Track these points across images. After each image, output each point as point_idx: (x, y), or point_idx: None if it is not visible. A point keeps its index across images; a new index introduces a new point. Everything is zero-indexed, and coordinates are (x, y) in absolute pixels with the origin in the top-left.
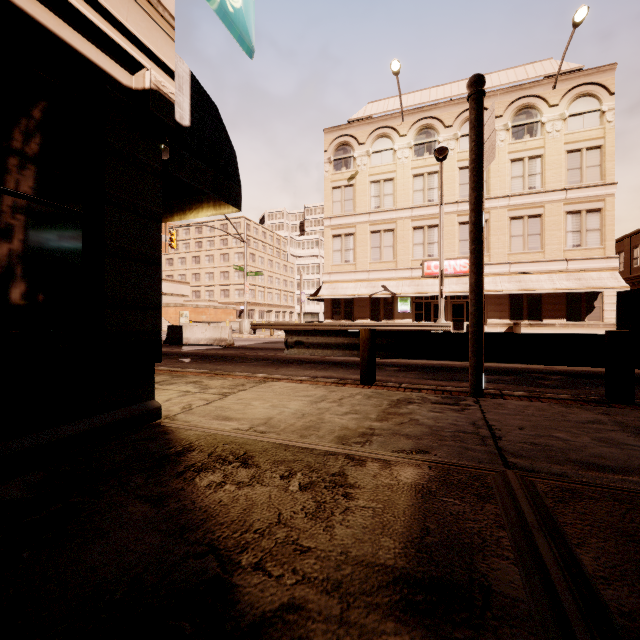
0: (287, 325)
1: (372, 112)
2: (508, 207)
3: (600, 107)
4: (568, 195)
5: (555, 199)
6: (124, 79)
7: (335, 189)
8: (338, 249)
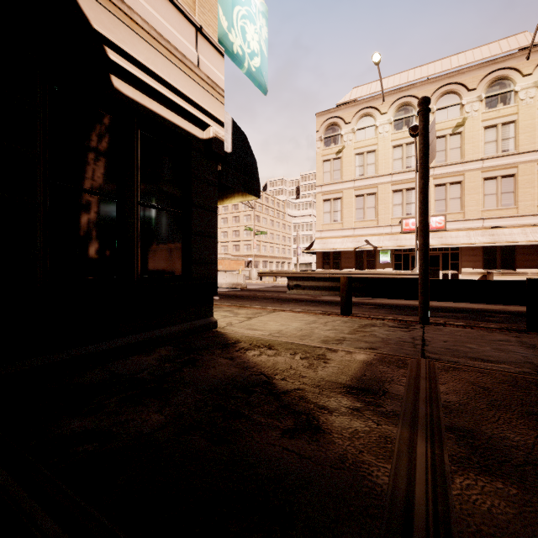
0: (286, 273)
1: (357, 96)
2: (482, 169)
3: None
4: None
5: (529, 159)
6: (200, 135)
7: (325, 162)
8: (328, 211)
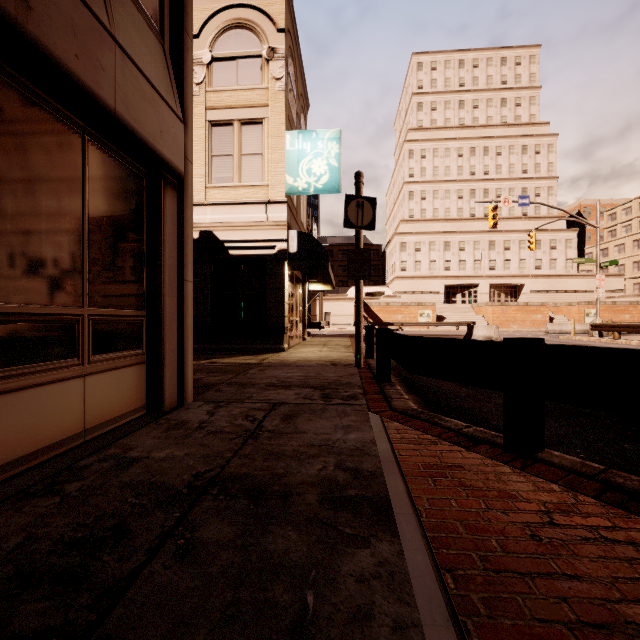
0: (633, 327)
1: None
2: None
3: None
4: None
5: None
6: (272, 252)
7: None
8: None
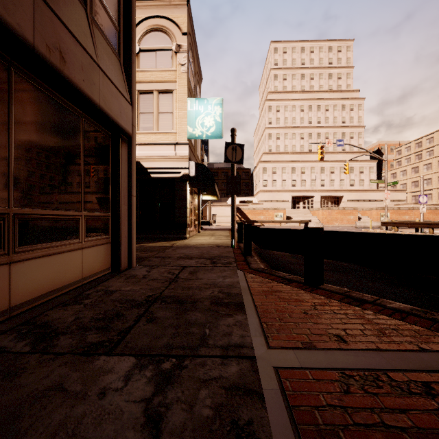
0: (405, 223)
1: None
2: None
3: None
4: None
5: None
6: (179, 176)
7: None
8: None
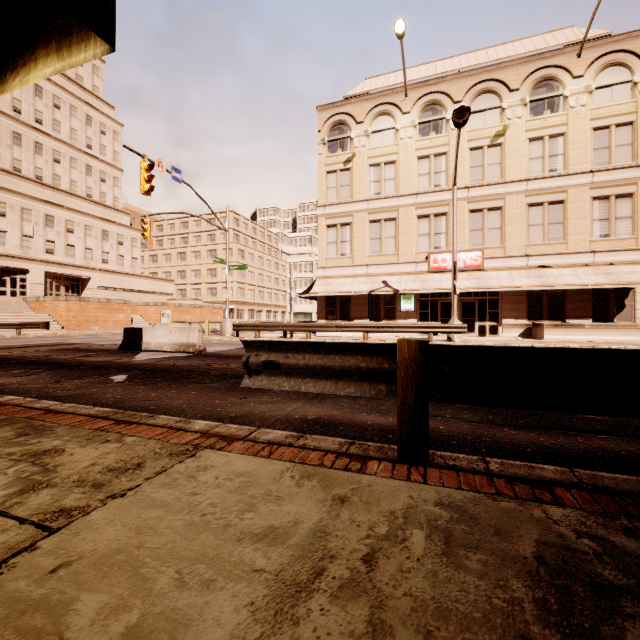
0: (275, 326)
1: (371, 87)
2: (526, 192)
3: (632, 78)
4: (595, 178)
5: (580, 183)
6: None
7: (330, 174)
8: (333, 241)
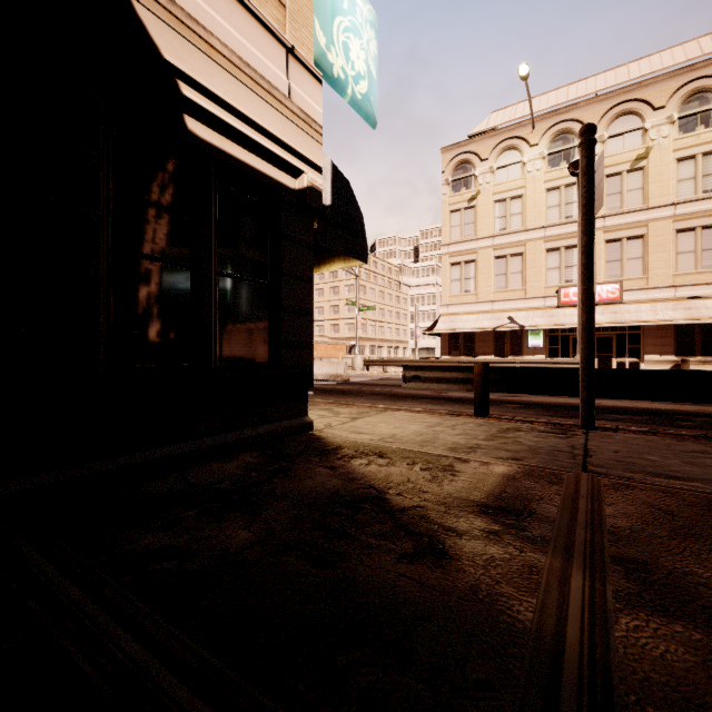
0: (401, 361)
1: (496, 123)
2: (673, 217)
3: None
4: None
5: None
6: (291, 184)
7: (453, 213)
8: (457, 278)
